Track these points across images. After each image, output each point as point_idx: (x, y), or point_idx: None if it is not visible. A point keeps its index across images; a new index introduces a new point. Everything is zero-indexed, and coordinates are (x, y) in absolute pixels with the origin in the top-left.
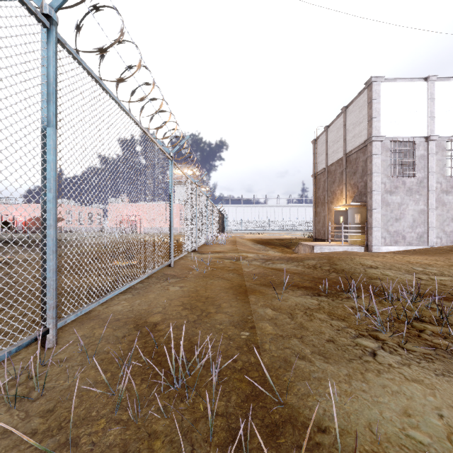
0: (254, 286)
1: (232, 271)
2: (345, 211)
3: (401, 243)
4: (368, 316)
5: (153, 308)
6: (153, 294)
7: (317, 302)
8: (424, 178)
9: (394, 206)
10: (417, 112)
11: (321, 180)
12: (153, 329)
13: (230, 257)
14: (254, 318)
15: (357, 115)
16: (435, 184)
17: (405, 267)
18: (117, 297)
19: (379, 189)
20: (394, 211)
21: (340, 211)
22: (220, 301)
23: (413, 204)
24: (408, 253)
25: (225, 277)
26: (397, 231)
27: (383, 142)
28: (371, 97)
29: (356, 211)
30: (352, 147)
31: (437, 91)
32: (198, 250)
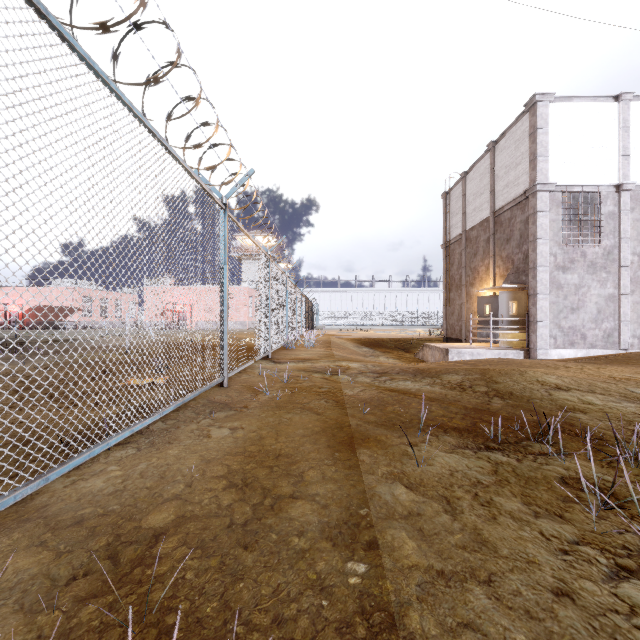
0: (365, 427)
1: (325, 395)
2: (493, 297)
3: (580, 345)
4: (613, 508)
5: (165, 487)
6: (178, 446)
7: (491, 467)
8: (614, 247)
9: (569, 289)
10: (603, 148)
11: (456, 251)
12: (146, 554)
13: (322, 368)
14: (373, 513)
15: (512, 154)
16: (631, 256)
17: (615, 387)
18: (106, 455)
19: (546, 263)
20: (569, 297)
21: (485, 298)
22: (302, 466)
23: (597, 286)
24: (599, 362)
25: (313, 407)
26: (573, 326)
27: (553, 193)
28: (534, 125)
29: (511, 297)
30: (503, 202)
31: (633, 116)
32: (272, 356)
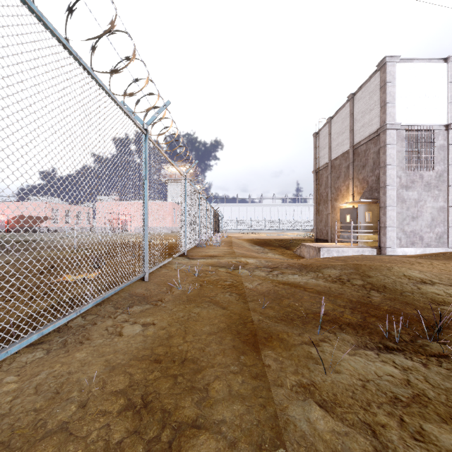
0: (266, 323)
1: (229, 288)
2: (352, 209)
3: (418, 244)
4: None
5: (54, 409)
6: (87, 348)
7: (400, 375)
8: (444, 172)
9: (411, 203)
10: (436, 97)
11: (324, 175)
12: None
13: (226, 264)
14: None
15: (367, 102)
16: None
17: None
18: (11, 360)
19: (393, 183)
20: (411, 208)
21: (346, 209)
22: (208, 374)
23: (431, 200)
24: (439, 258)
25: (219, 300)
26: (414, 230)
27: (399, 131)
28: (384, 79)
29: (367, 208)
30: (360, 138)
31: None
32: (188, 253)
